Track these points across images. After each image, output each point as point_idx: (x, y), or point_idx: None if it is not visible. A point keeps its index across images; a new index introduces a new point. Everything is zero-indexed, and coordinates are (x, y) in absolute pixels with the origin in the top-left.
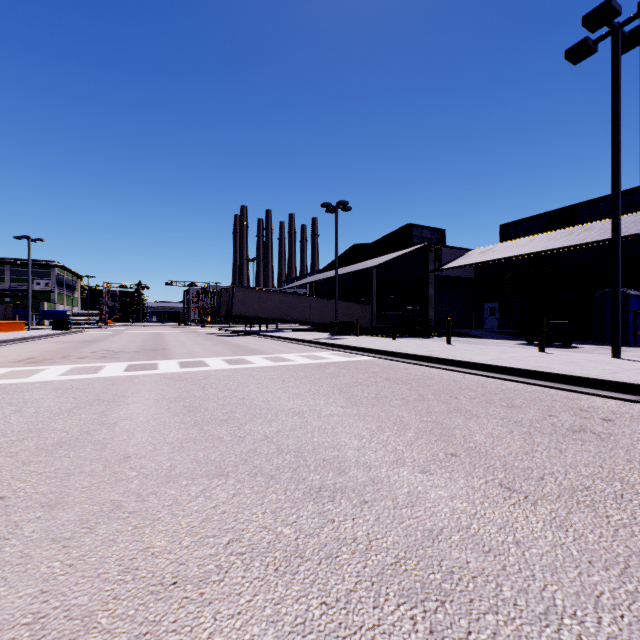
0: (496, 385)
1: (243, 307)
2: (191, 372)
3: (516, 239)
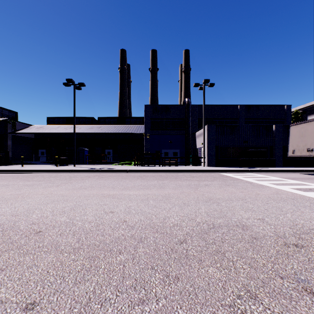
0: (40, 174)
1: None
2: None
3: (54, 124)
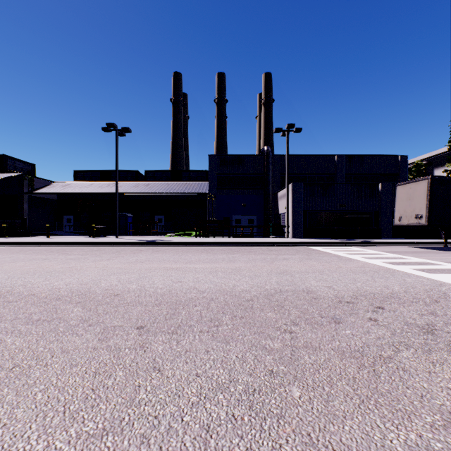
0: (77, 247)
1: None
2: None
3: (84, 180)
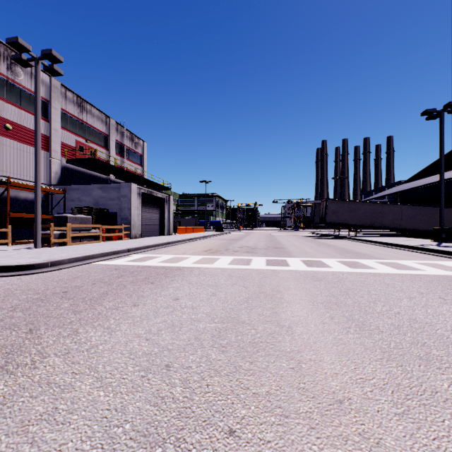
0: None
1: (334, 216)
2: (319, 272)
3: None
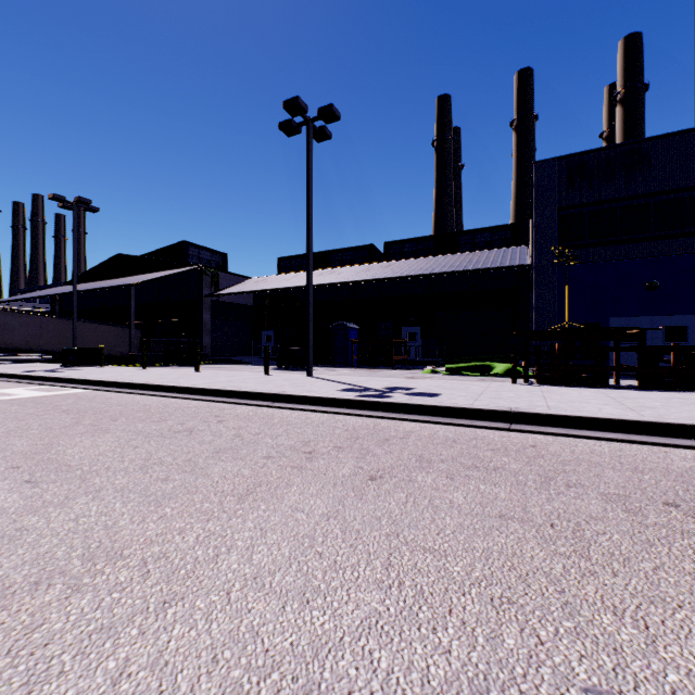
0: (181, 405)
1: None
2: None
3: (290, 273)
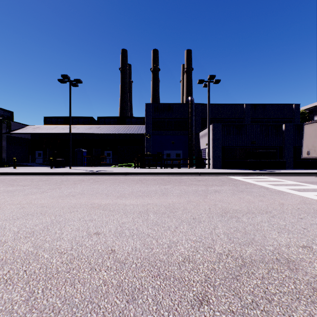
0: (31, 177)
1: None
2: None
3: (51, 124)
